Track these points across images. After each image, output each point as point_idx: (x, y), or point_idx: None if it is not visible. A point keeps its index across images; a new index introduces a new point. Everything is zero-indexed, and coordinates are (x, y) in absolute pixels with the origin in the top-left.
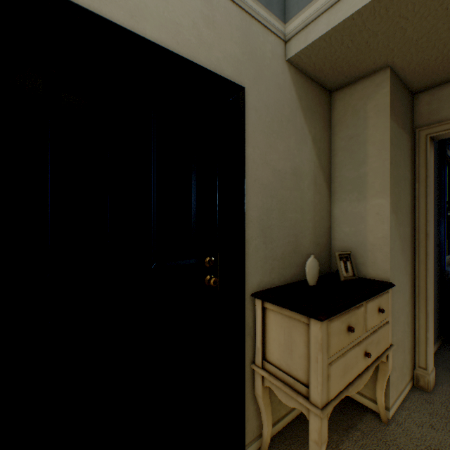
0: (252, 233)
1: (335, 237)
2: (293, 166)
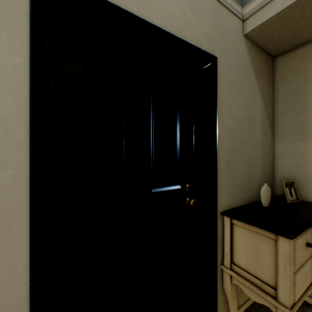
0: (220, 166)
1: (277, 168)
2: (248, 115)
